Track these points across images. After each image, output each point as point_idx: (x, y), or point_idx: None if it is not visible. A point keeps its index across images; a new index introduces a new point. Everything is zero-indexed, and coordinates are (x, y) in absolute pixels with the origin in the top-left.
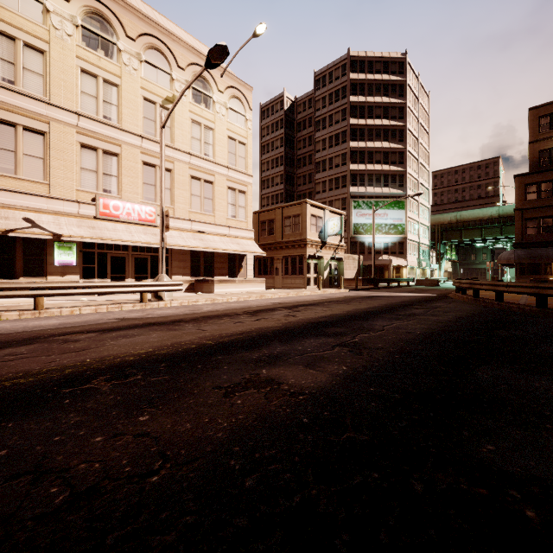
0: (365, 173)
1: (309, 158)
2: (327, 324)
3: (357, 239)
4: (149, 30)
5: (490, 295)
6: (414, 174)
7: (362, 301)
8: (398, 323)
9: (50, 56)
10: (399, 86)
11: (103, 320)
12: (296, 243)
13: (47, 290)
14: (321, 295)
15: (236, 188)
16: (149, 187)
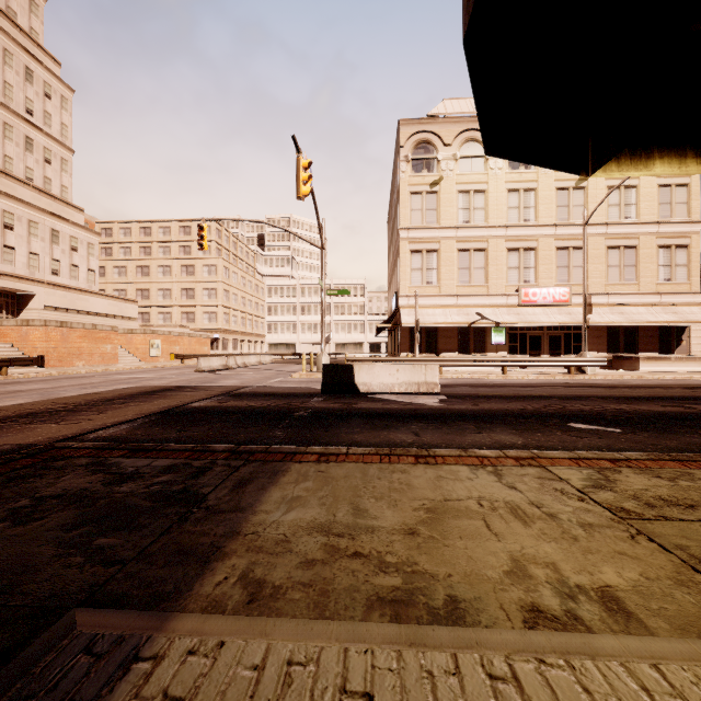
0: None
1: None
2: None
3: None
4: None
5: None
6: None
7: None
8: None
9: (488, 192)
10: None
11: (553, 382)
12: None
13: (509, 362)
14: None
15: (671, 245)
16: (562, 270)
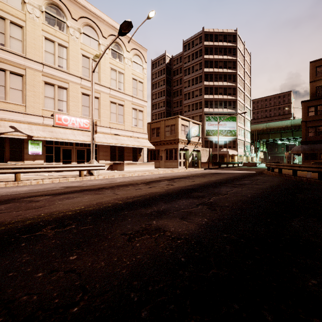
0: (213, 100)
1: (180, 91)
2: (193, 190)
3: (208, 139)
4: (86, 15)
5: (288, 172)
6: (241, 101)
7: (212, 176)
8: (236, 189)
9: (26, 29)
10: (233, 49)
11: (56, 187)
12: (173, 141)
13: (23, 169)
14: (188, 172)
15: (137, 109)
16: (86, 108)
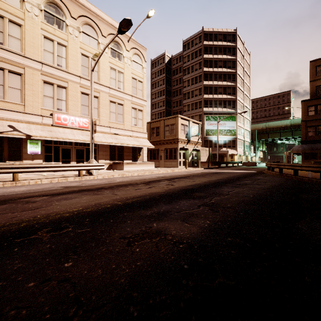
0: (213, 99)
1: (180, 91)
2: (193, 190)
3: (208, 138)
4: (85, 13)
5: (288, 171)
6: (241, 100)
7: (212, 176)
8: (237, 190)
9: (25, 28)
10: (232, 49)
11: (54, 187)
12: (172, 140)
13: (21, 169)
14: (188, 172)
15: (137, 108)
16: (85, 107)
